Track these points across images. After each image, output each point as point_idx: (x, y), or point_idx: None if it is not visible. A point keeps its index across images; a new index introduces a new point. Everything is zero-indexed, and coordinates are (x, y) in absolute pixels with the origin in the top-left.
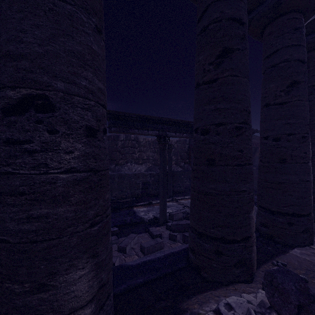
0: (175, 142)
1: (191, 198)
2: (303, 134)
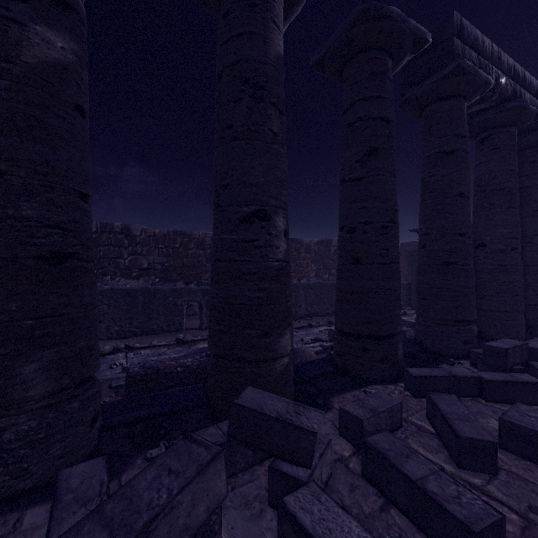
0: None
1: None
2: None
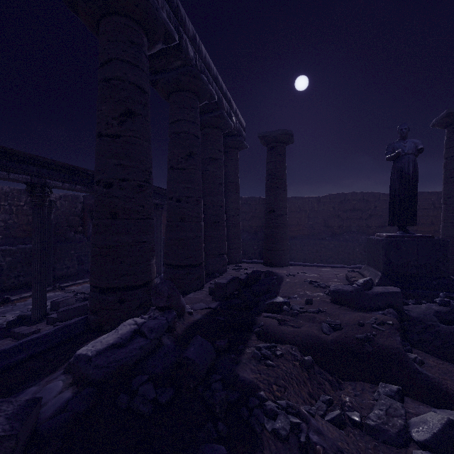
0: (58, 198)
1: (92, 256)
2: (197, 198)
